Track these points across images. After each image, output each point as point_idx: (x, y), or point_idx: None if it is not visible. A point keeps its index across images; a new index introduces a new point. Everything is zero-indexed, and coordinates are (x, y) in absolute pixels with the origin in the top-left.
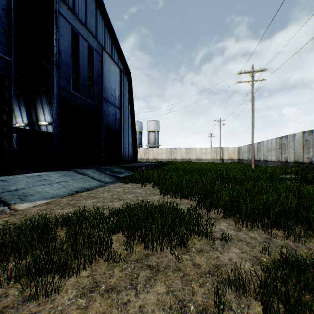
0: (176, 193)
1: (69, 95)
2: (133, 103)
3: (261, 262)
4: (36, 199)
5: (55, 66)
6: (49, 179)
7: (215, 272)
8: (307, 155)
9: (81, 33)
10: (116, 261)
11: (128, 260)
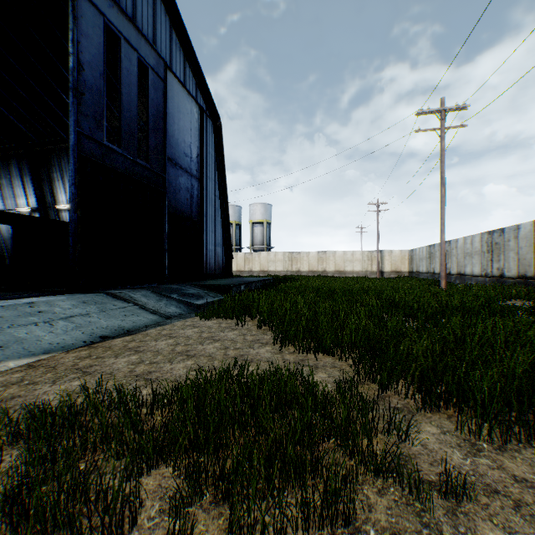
0: (308, 342)
1: (100, 149)
2: (224, 171)
3: None
4: (7, 356)
5: (71, 92)
6: (51, 312)
7: None
8: None
9: (124, 34)
10: None
11: None
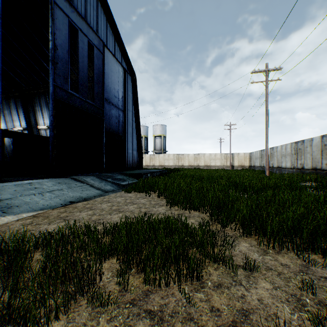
0: (185, 204)
1: (66, 95)
2: (137, 106)
3: (304, 305)
4: (21, 211)
5: (51, 62)
6: (41, 188)
7: (243, 324)
8: (326, 161)
9: (80, 27)
10: (103, 305)
11: (121, 302)
